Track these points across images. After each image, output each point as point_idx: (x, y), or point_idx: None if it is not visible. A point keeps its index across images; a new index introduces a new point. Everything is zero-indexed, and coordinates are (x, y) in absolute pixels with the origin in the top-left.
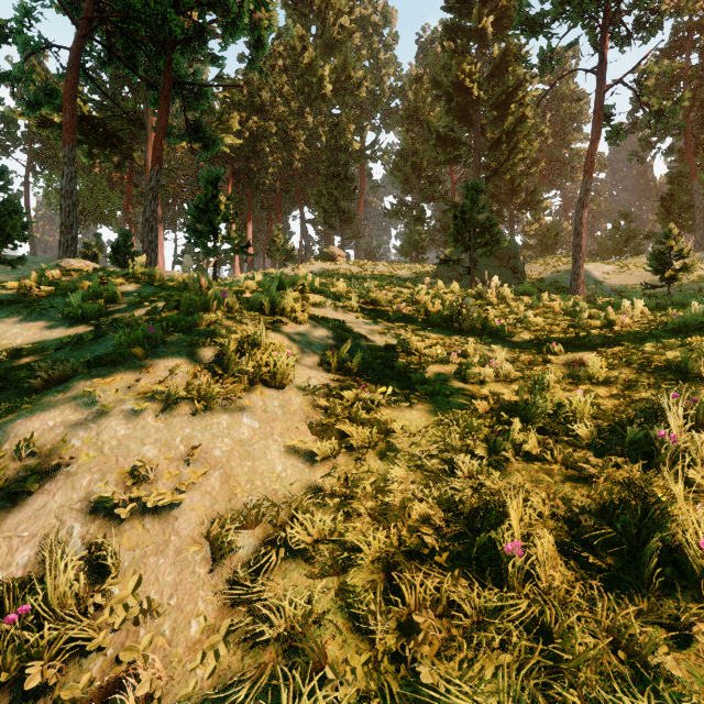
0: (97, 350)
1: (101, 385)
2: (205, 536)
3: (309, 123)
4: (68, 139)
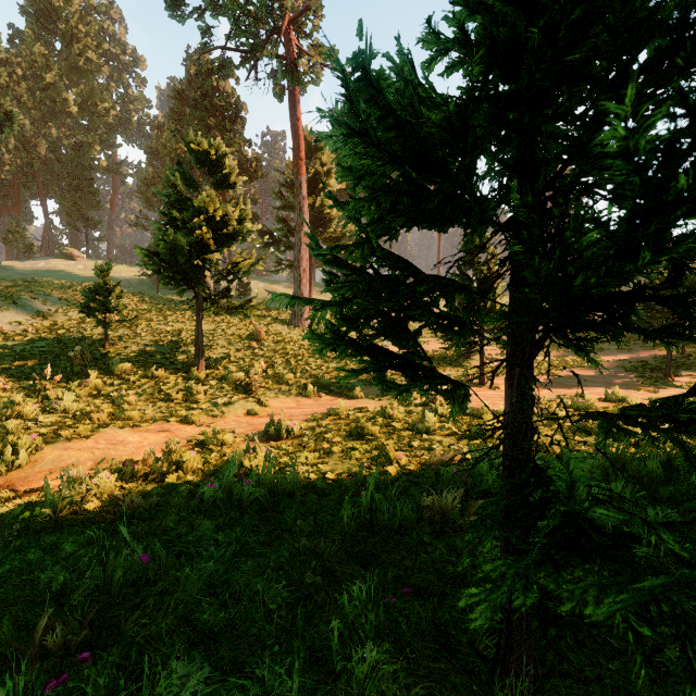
0: None
1: None
2: (9, 323)
3: (53, 134)
4: None
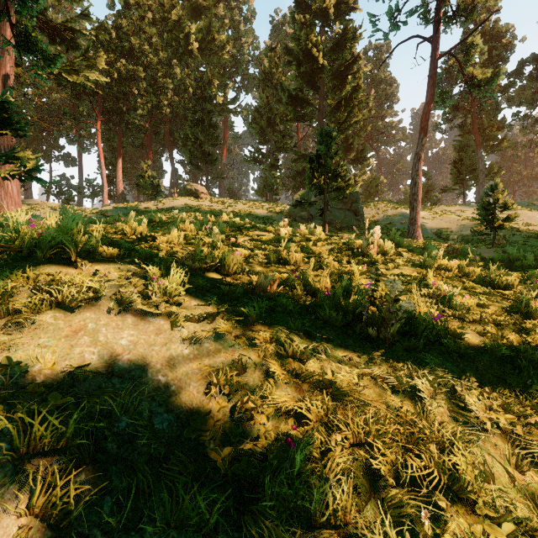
0: None
1: None
2: None
3: (177, 74)
4: None
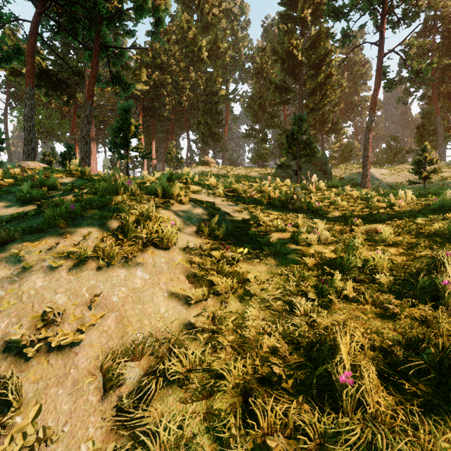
0: (36, 222)
1: (29, 247)
2: (99, 368)
3: (192, 77)
4: (29, 82)
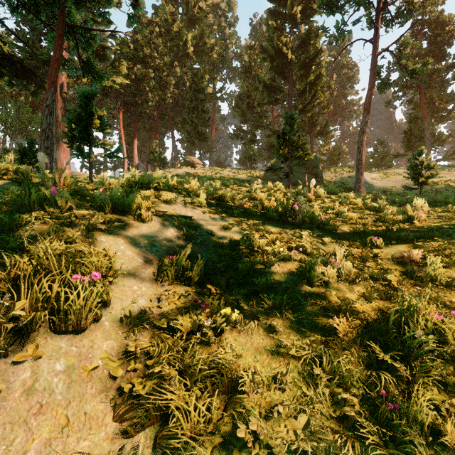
0: None
1: None
2: None
3: (177, 72)
4: None
